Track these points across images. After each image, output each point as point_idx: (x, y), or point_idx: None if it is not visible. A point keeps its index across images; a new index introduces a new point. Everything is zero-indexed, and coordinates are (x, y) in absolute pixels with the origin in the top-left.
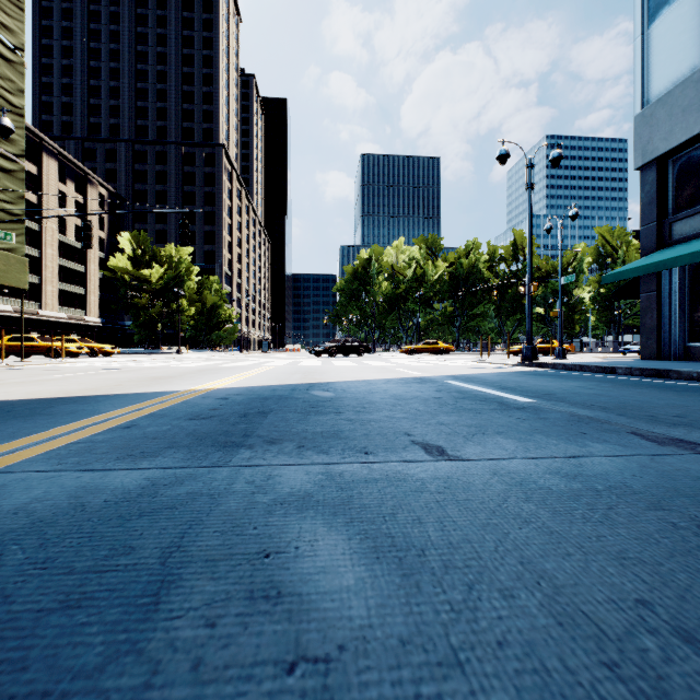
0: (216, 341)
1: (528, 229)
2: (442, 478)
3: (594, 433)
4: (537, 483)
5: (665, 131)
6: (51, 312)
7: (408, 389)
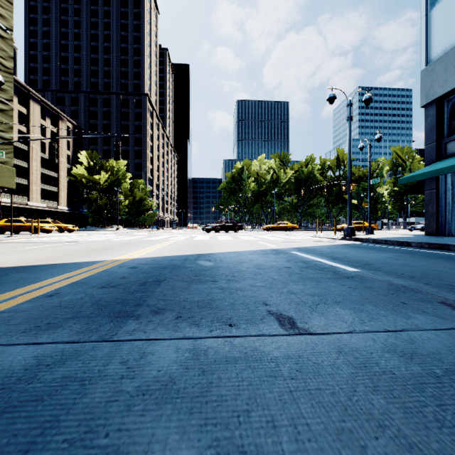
0: (142, 222)
1: (349, 147)
2: (294, 357)
3: (412, 303)
4: (380, 366)
5: (442, 81)
6: (36, 203)
7: (267, 260)
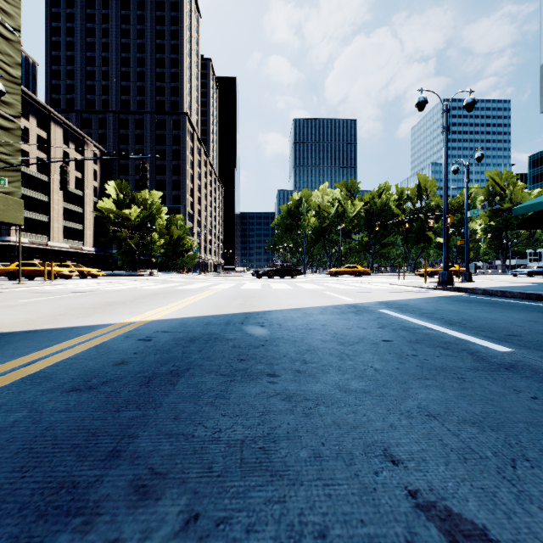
0: (180, 265)
1: (444, 167)
2: None
3: None
4: None
5: None
6: (57, 243)
7: (348, 324)
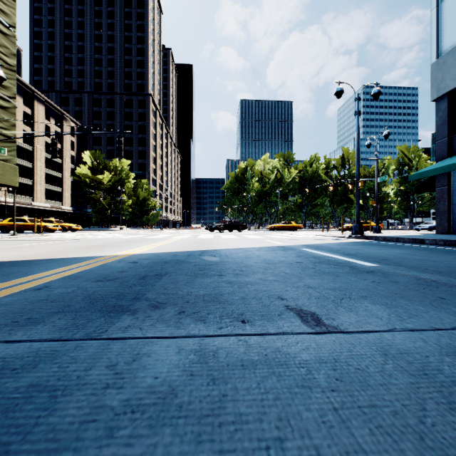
0: (145, 222)
1: (357, 143)
2: (328, 361)
3: (452, 298)
4: (444, 373)
5: (454, 73)
6: (40, 203)
7: (275, 255)
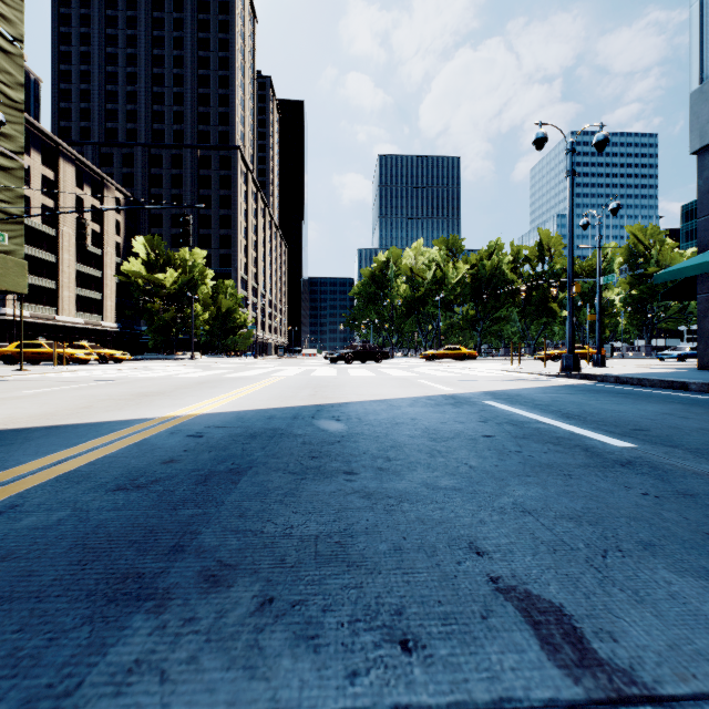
0: (231, 346)
1: (569, 222)
2: None
3: None
4: None
5: None
6: (68, 317)
7: (443, 418)
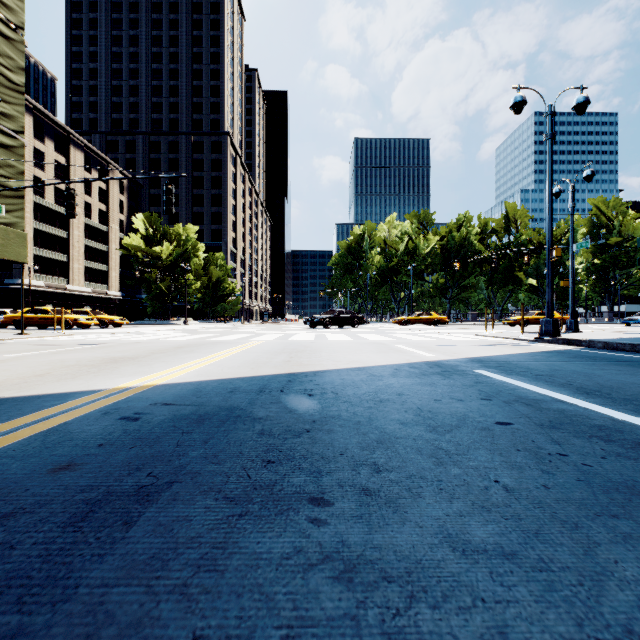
0: (220, 313)
1: (548, 185)
2: None
3: None
4: None
5: None
6: (78, 287)
7: (435, 393)
